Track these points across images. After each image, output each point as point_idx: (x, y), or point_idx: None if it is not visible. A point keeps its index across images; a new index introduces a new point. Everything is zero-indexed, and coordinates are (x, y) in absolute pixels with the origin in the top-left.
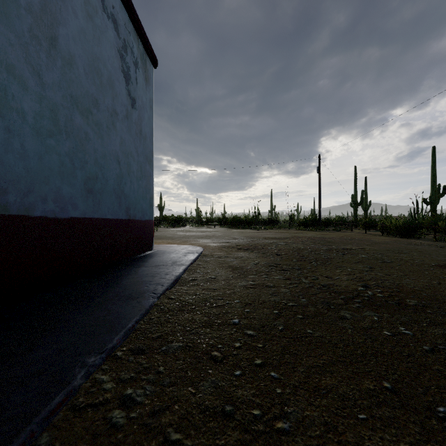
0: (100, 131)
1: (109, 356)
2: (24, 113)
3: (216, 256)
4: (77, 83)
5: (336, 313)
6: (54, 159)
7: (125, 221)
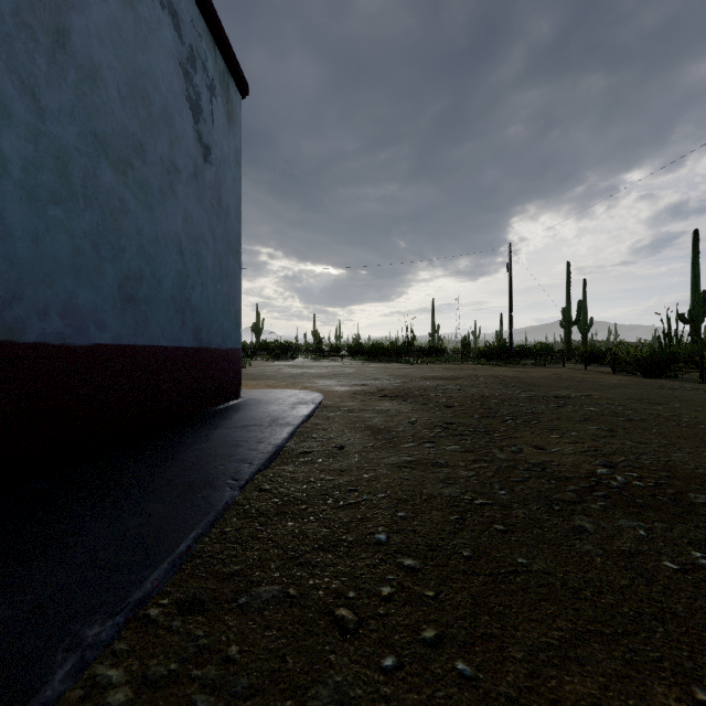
0: (147, 197)
1: (132, 619)
2: (3, 160)
3: (345, 408)
4: (106, 114)
5: (565, 521)
6: (61, 242)
7: (192, 351)
